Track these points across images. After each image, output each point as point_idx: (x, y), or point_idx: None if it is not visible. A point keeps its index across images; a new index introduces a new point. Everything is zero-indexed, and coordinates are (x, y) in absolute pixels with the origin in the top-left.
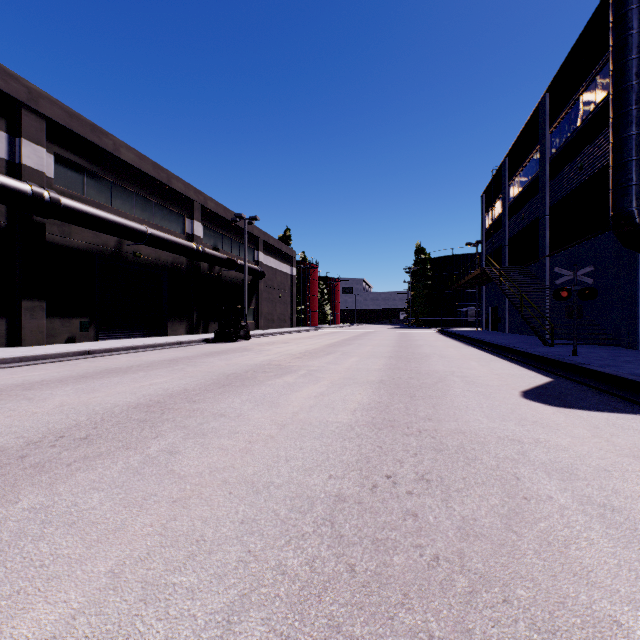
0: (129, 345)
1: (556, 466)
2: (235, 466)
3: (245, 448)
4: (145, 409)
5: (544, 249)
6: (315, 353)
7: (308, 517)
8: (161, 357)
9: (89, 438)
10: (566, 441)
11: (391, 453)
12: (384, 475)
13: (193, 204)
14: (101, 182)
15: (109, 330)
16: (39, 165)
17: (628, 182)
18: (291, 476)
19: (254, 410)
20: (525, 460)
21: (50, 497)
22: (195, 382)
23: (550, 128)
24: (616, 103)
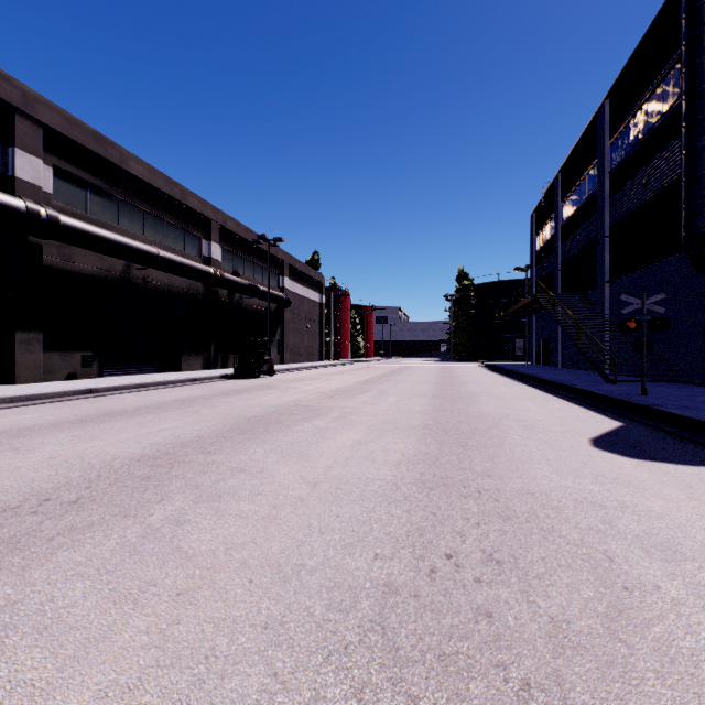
0: (137, 382)
1: (654, 540)
2: (257, 541)
3: (269, 515)
4: (150, 462)
5: (603, 274)
6: (348, 391)
7: (351, 618)
8: (173, 396)
9: (80, 502)
10: (658, 505)
11: (448, 522)
12: (443, 554)
13: (210, 224)
14: (106, 198)
15: (116, 365)
16: (35, 178)
17: (703, 198)
18: (327, 556)
19: (280, 463)
20: (614, 532)
21: (20, 588)
22: (211, 427)
23: (610, 139)
24: (689, 109)
